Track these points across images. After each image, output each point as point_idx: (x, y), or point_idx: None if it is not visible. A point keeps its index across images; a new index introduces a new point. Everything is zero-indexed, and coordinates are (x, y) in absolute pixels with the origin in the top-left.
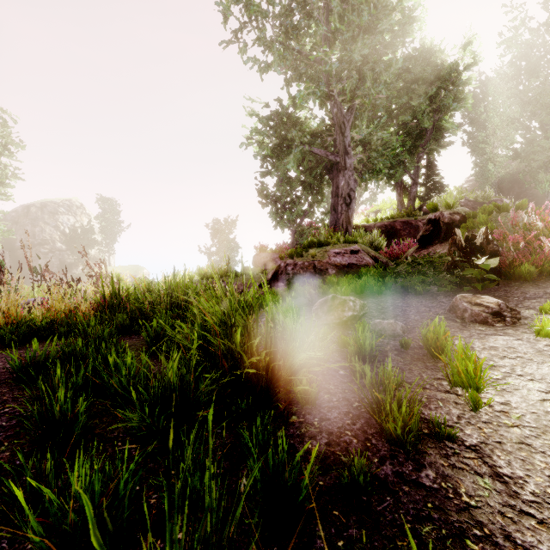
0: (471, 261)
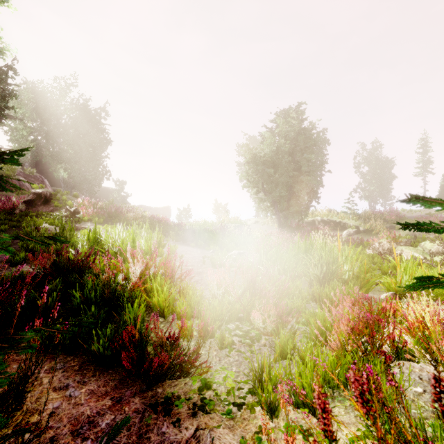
0: (72, 215)
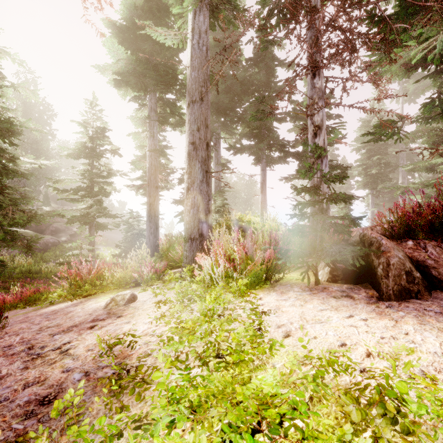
0: None
